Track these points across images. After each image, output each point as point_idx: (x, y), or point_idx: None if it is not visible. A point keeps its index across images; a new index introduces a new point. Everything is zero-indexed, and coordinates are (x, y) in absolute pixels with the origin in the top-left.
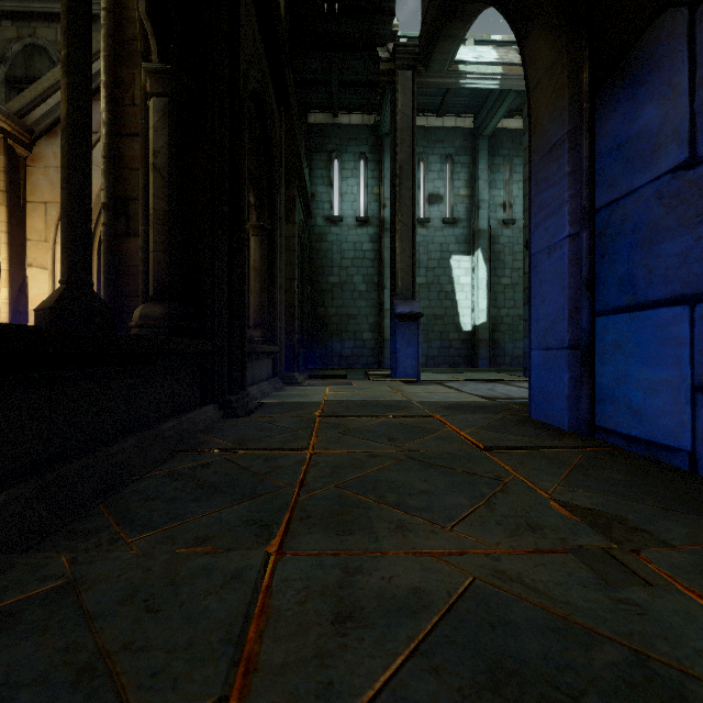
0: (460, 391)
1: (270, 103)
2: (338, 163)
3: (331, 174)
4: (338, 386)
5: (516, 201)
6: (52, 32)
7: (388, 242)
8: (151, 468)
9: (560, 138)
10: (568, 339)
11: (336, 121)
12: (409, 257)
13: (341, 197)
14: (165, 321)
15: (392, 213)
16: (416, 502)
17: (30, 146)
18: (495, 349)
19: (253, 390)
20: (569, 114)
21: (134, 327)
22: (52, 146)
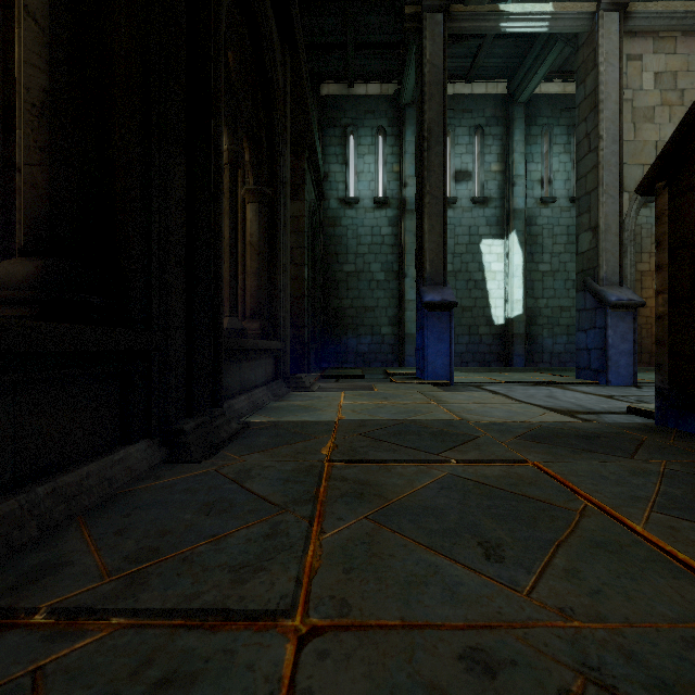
0: (513, 399)
1: (268, 27)
2: (354, 138)
3: (345, 151)
4: (356, 391)
5: (557, 176)
6: None
7: (409, 225)
8: None
9: None
10: None
11: (352, 92)
12: (439, 235)
13: (356, 176)
14: (32, 290)
15: (418, 185)
16: None
17: None
18: (532, 345)
19: (238, 402)
20: None
21: None
22: None
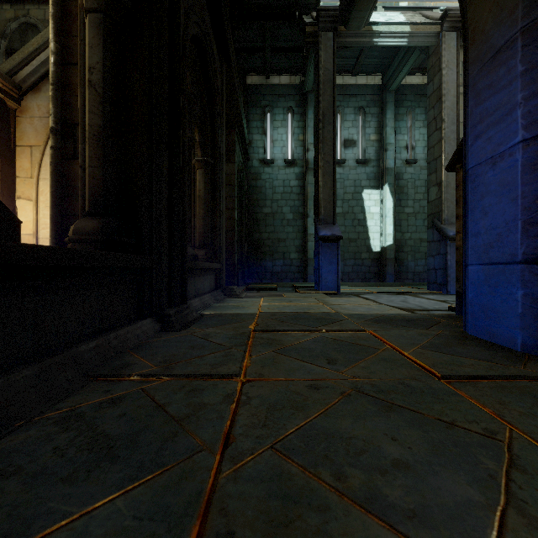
0: (377, 303)
1: (212, 52)
2: (270, 115)
3: (264, 124)
4: (271, 297)
5: (418, 144)
6: (41, 12)
7: (311, 179)
8: (48, 405)
9: (510, 38)
10: (521, 253)
11: (269, 82)
12: (330, 189)
13: (272, 143)
14: (98, 235)
15: (316, 152)
16: (398, 493)
17: (18, 100)
18: (400, 267)
19: (195, 302)
20: (523, 9)
21: (69, 242)
22: (36, 100)
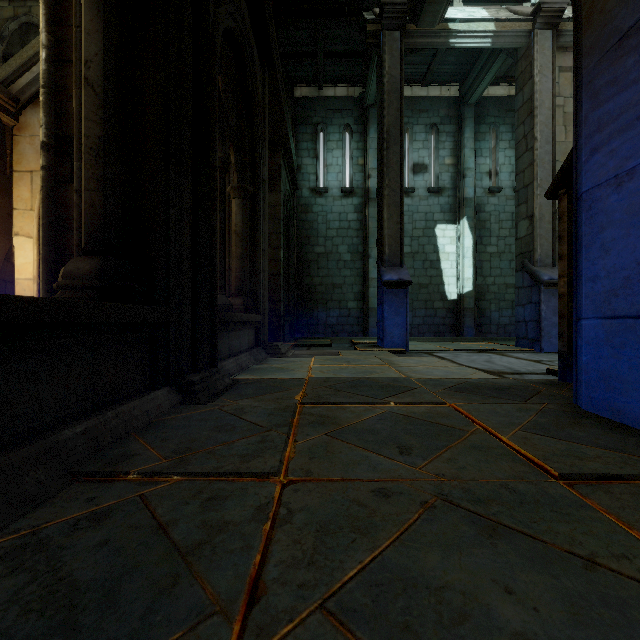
0: (456, 363)
1: (251, 53)
2: (324, 135)
3: (316, 146)
4: (324, 357)
5: (503, 169)
6: None
7: (373, 211)
8: (2, 524)
9: None
10: None
11: (322, 94)
12: (396, 223)
13: (326, 168)
14: (95, 280)
15: (379, 179)
16: None
17: (16, 115)
18: (481, 318)
19: (228, 364)
20: None
21: (58, 289)
22: (37, 115)
